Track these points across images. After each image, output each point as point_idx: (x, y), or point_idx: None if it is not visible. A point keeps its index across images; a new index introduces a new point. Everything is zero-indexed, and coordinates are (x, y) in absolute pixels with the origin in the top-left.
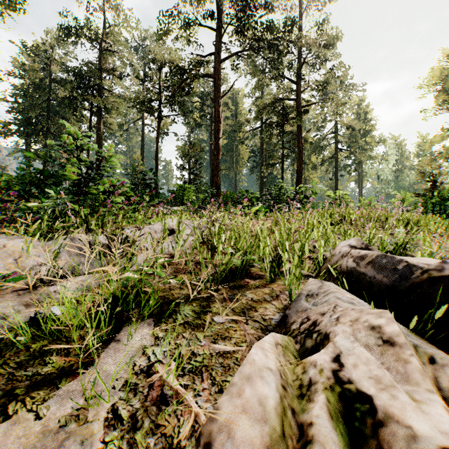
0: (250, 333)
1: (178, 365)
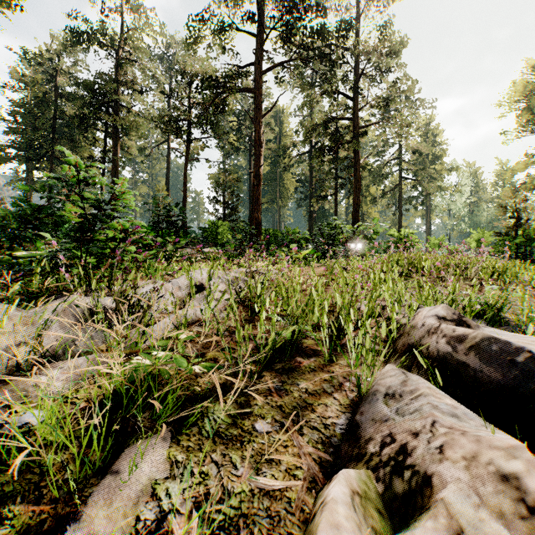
0: (308, 453)
1: (203, 514)
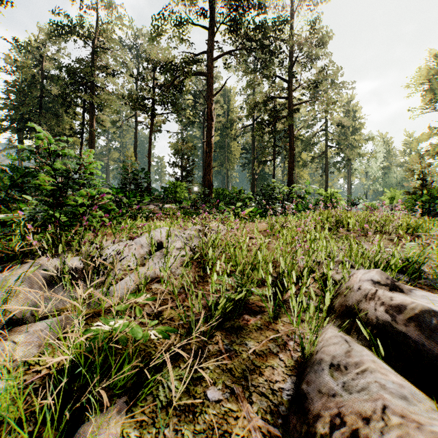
0: (257, 427)
1: None
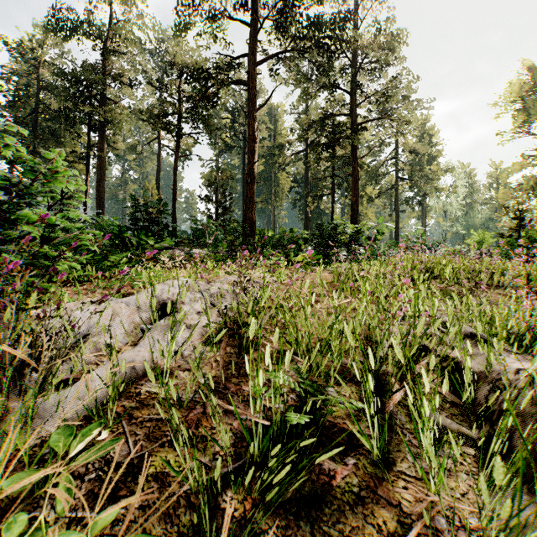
0: None
1: None
